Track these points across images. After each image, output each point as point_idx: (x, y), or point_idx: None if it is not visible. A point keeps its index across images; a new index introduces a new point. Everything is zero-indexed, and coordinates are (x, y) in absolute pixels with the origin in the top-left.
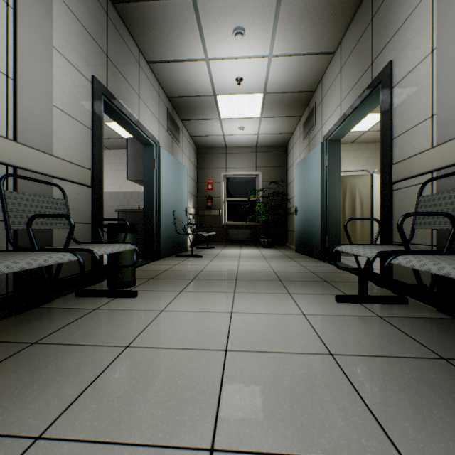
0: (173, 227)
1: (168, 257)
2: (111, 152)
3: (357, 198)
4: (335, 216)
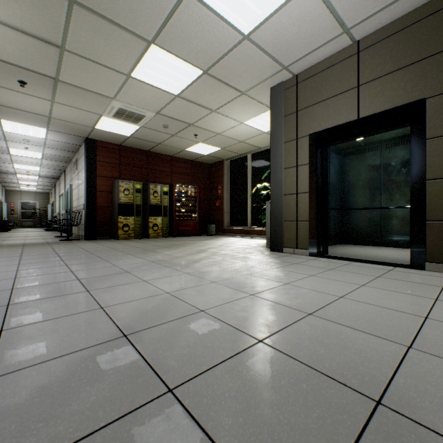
0: None
1: None
2: None
3: None
4: None
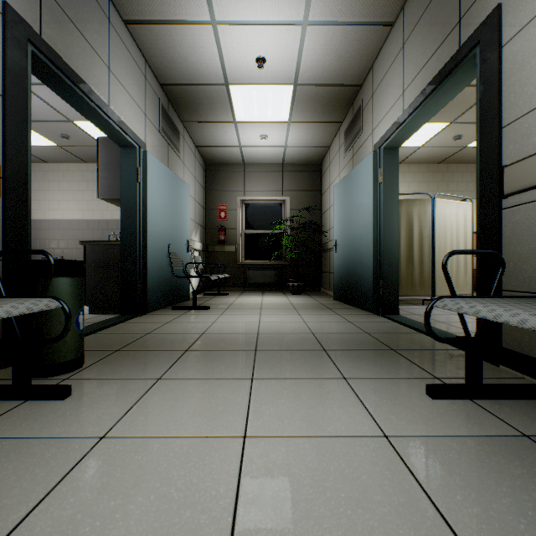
0: (168, 268)
1: (161, 310)
2: (88, 166)
3: (415, 229)
4: (391, 252)
